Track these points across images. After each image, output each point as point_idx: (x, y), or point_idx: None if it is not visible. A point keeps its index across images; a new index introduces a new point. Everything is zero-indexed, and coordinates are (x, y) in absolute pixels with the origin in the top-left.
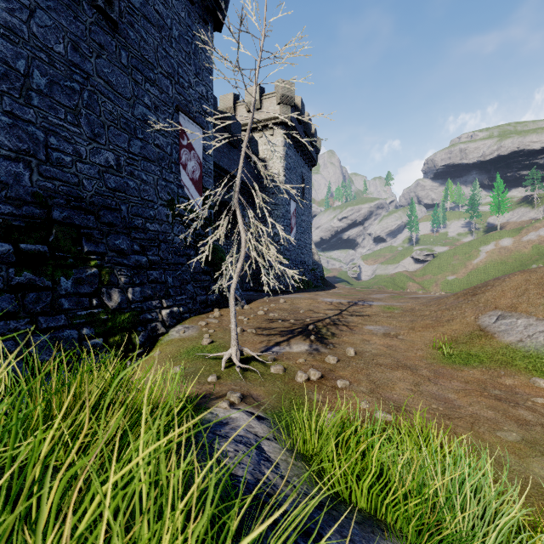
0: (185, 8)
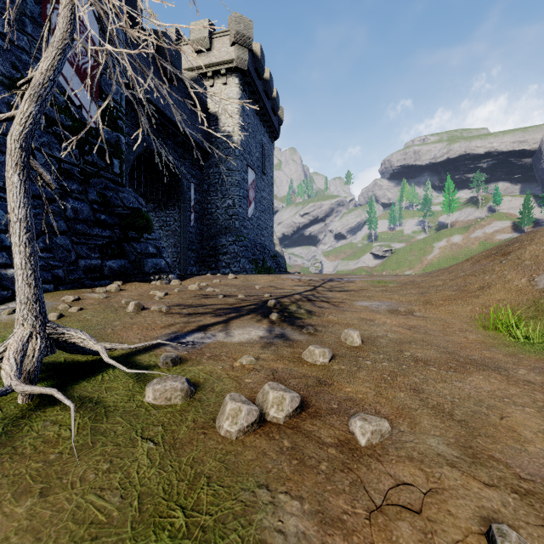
0: None
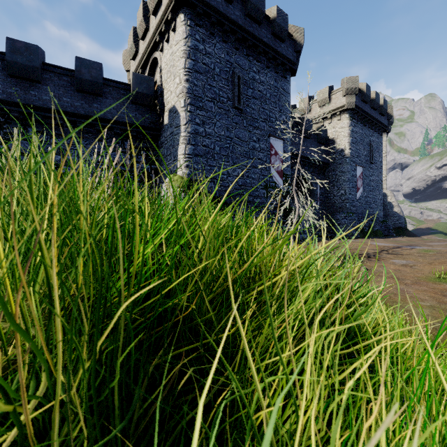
0: (273, 78)
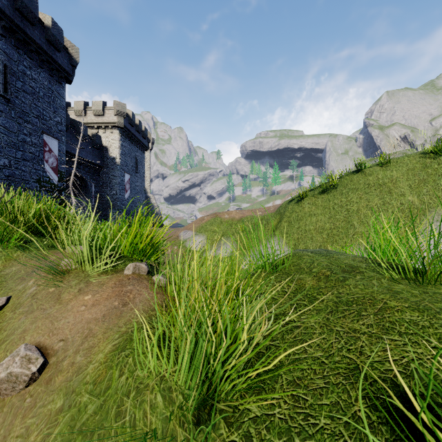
0: (47, 79)
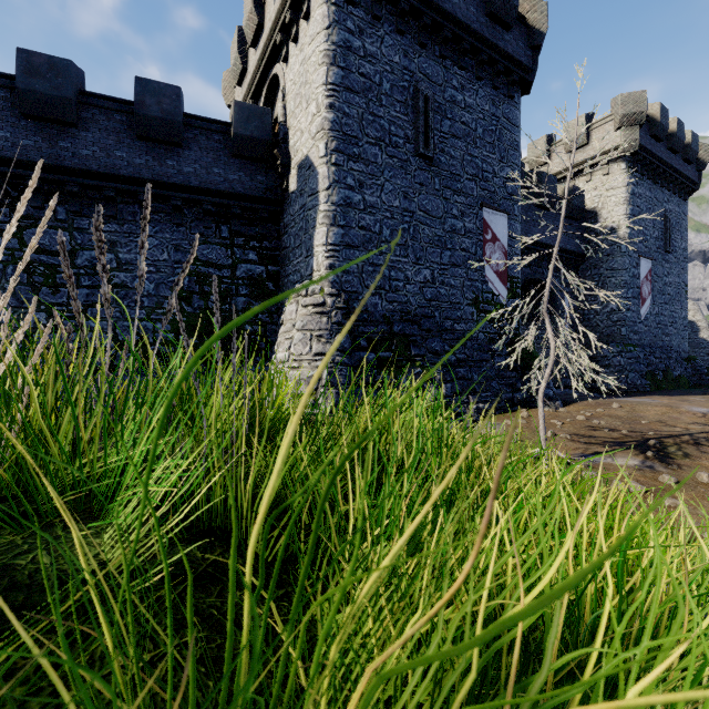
0: (489, 99)
